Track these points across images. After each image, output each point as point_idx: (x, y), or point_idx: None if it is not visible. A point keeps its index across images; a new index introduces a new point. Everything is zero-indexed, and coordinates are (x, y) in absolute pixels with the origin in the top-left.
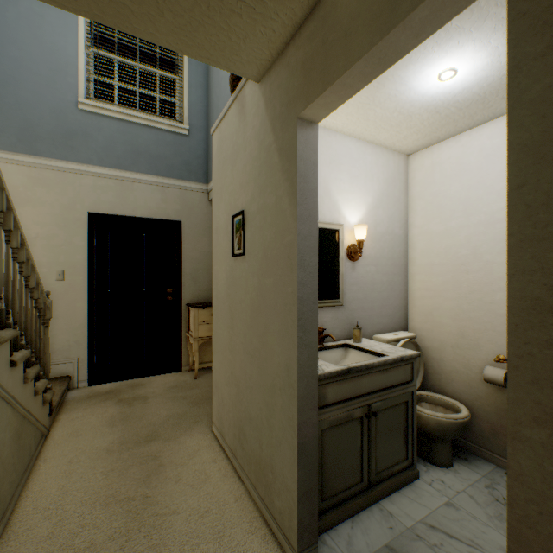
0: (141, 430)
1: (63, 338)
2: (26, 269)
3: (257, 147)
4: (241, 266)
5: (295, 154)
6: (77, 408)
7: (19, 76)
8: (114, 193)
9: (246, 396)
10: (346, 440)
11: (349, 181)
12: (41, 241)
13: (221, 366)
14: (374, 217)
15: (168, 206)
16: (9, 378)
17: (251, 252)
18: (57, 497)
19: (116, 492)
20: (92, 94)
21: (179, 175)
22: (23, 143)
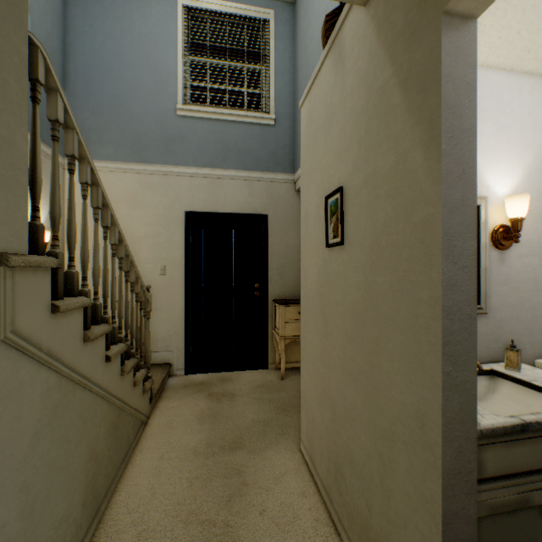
0: (226, 433)
1: (165, 328)
2: (126, 264)
3: (361, 96)
4: (337, 259)
5: (436, 74)
6: (173, 396)
7: (132, 95)
8: (206, 192)
9: (345, 428)
10: (517, 538)
11: (495, 133)
12: (148, 240)
13: (311, 379)
14: (536, 183)
15: (254, 200)
16: (103, 372)
17: (353, 240)
18: (145, 498)
19: (197, 508)
20: (188, 100)
21: (265, 168)
22: (135, 153)
